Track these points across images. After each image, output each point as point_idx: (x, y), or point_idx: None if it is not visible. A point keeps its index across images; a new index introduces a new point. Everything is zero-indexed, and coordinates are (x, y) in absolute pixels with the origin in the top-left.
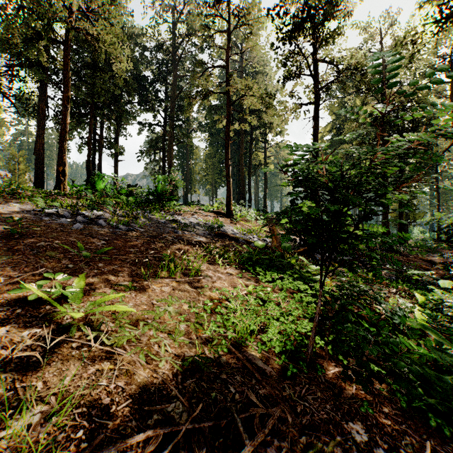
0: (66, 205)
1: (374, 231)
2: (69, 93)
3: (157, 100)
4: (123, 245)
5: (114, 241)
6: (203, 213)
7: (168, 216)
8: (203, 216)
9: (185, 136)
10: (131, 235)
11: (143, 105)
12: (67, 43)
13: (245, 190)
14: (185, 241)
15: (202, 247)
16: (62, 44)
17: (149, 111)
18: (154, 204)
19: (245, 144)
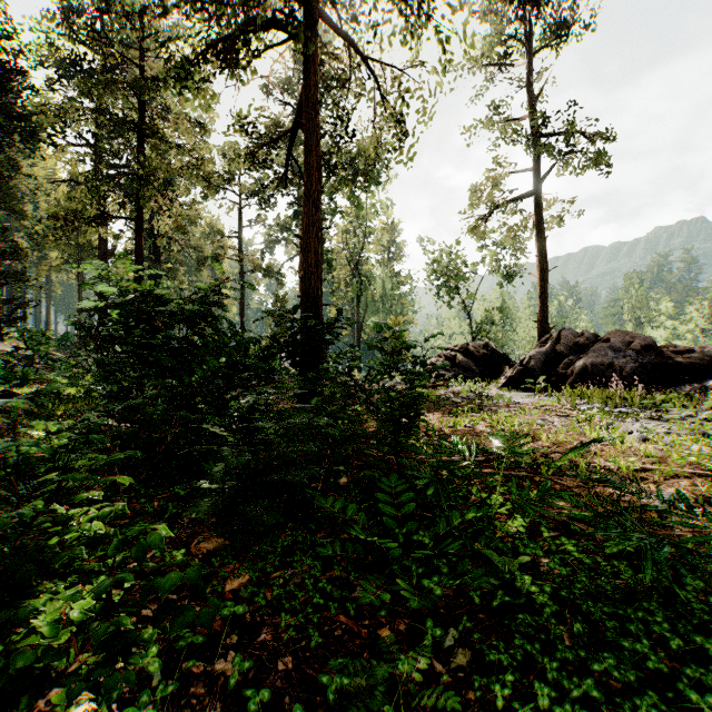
0: None
1: None
2: None
3: None
4: None
5: None
6: None
7: None
8: None
9: None
10: None
11: None
12: None
13: None
14: None
15: None
16: None
17: None
18: None
19: None
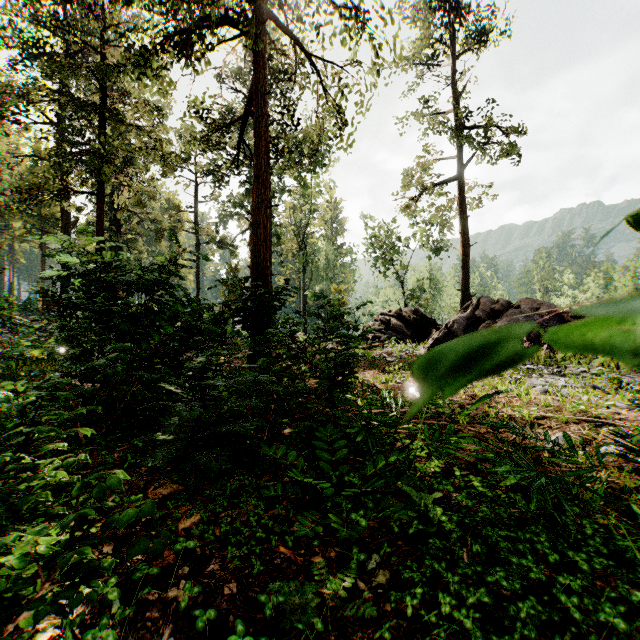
0: None
1: None
2: None
3: None
4: None
5: None
6: None
7: None
8: None
9: None
10: None
11: None
12: None
13: None
14: None
15: None
16: None
17: None
18: None
19: None
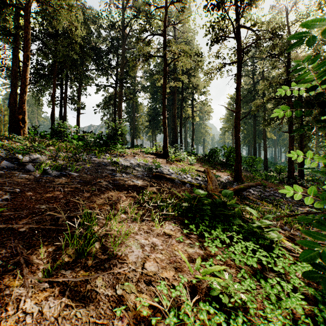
0: (5, 149)
1: (279, 168)
2: (28, 52)
3: (110, 66)
4: (36, 199)
5: (27, 193)
6: (144, 154)
7: (112, 158)
8: (143, 157)
9: (131, 95)
10: (58, 182)
11: (99, 71)
12: (27, 9)
13: (177, 136)
14: (121, 186)
15: (138, 192)
16: (22, 10)
17: (103, 75)
18: (101, 147)
19: (178, 101)
